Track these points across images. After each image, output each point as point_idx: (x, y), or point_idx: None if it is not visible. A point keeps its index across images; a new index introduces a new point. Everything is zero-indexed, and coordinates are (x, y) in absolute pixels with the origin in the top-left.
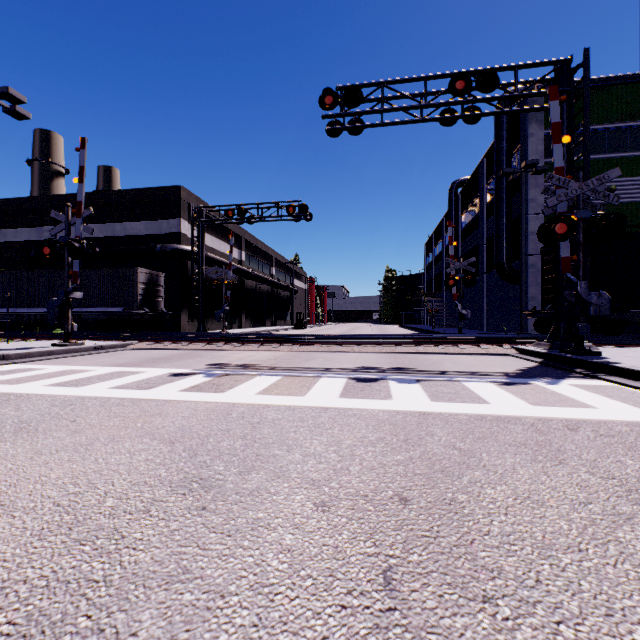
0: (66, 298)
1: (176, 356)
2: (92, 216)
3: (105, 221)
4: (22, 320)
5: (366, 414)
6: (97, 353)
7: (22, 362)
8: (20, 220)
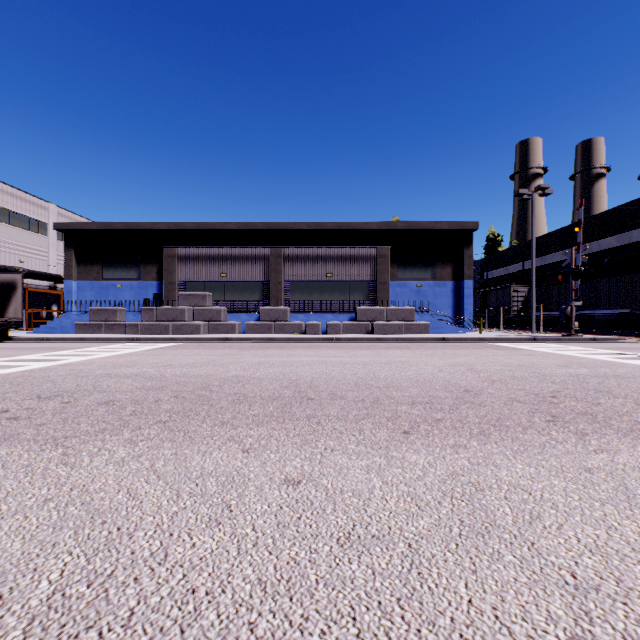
0: (570, 306)
1: None
2: (609, 230)
3: (621, 231)
4: (553, 320)
5: None
6: (589, 342)
7: (542, 342)
8: (554, 247)
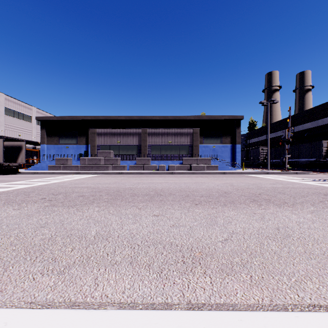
0: (285, 157)
1: (319, 177)
2: (307, 119)
3: (313, 120)
4: (280, 164)
5: (325, 186)
6: (294, 174)
7: (271, 174)
8: (281, 127)
